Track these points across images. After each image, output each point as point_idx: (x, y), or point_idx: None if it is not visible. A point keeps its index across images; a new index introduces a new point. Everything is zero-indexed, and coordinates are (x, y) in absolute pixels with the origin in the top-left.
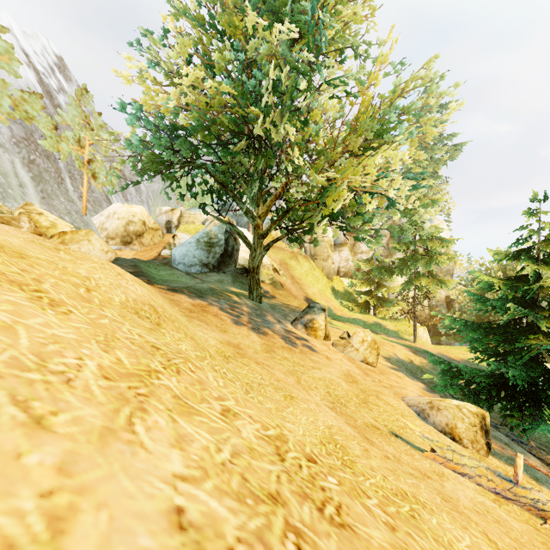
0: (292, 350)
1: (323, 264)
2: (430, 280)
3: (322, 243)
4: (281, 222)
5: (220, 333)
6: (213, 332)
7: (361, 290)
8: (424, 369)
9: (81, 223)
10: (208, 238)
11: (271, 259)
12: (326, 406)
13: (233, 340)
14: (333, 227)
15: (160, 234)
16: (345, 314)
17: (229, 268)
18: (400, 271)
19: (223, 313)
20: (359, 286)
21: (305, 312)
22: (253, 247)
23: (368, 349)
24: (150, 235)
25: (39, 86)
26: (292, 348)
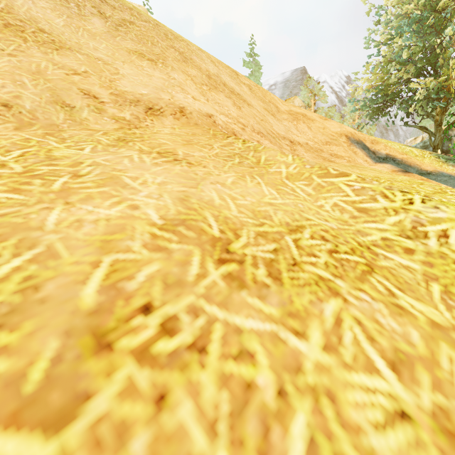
0: None
1: None
2: None
3: None
4: None
5: None
6: None
7: None
8: None
9: None
10: (424, 144)
11: None
12: None
13: None
14: None
15: None
16: None
17: None
18: None
19: None
20: None
21: None
22: (430, 134)
23: None
24: None
25: (336, 100)
26: None
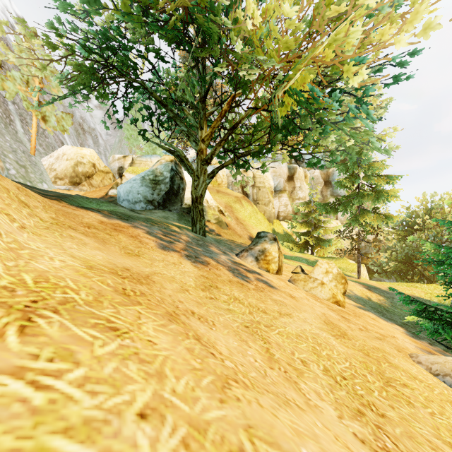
0: (244, 285)
1: (265, 208)
2: (376, 216)
3: (264, 189)
4: (226, 156)
5: (120, 256)
6: (97, 250)
7: (300, 232)
8: (386, 307)
9: (27, 161)
10: (153, 176)
11: (217, 202)
12: (365, 446)
13: (142, 268)
14: (273, 175)
15: (110, 177)
16: (287, 253)
17: (174, 206)
18: (344, 208)
19: (148, 236)
20: (299, 228)
21: (255, 242)
22: (195, 173)
23: (335, 284)
24: (100, 177)
25: None
26: (244, 283)
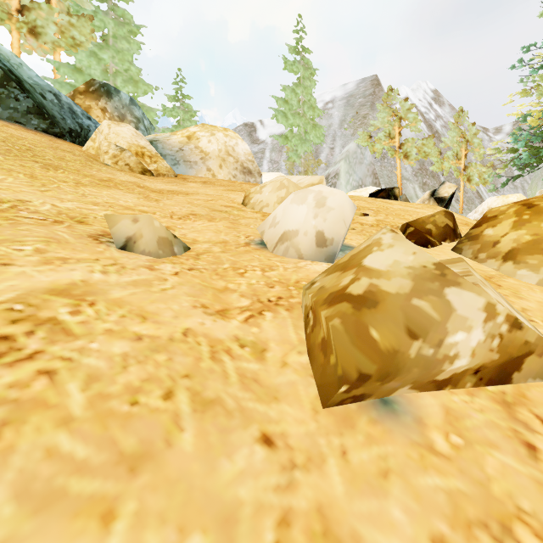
0: None
1: None
2: None
3: None
4: None
5: None
6: None
7: None
8: None
9: None
10: None
11: None
12: None
13: None
14: None
15: None
16: None
17: None
18: None
19: None
20: None
21: None
22: None
23: None
24: None
25: (424, 125)
26: None
